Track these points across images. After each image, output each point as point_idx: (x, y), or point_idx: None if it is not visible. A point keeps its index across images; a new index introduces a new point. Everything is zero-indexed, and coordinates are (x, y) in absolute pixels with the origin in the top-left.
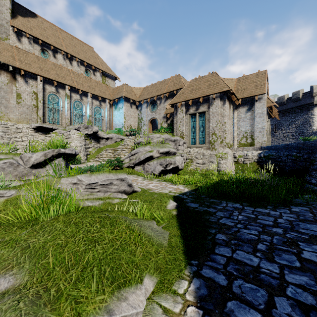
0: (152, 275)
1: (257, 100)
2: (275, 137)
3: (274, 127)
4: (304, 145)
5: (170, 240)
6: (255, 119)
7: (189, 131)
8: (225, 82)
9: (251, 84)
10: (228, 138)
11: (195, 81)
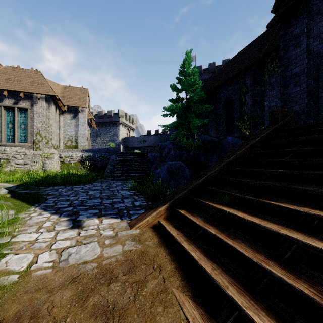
0: (12, 210)
1: (81, 111)
2: (97, 143)
3: (96, 134)
4: (108, 150)
5: (14, 204)
6: (79, 126)
7: (4, 125)
8: (51, 86)
9: (76, 96)
10: (54, 140)
11: (12, 70)
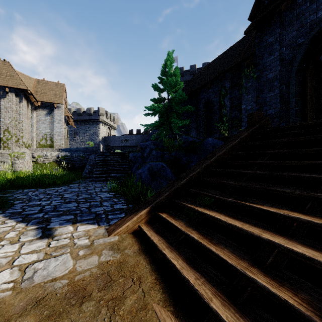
0: None
1: (57, 107)
2: (75, 141)
3: (74, 132)
4: (87, 149)
5: None
6: (54, 124)
7: None
8: (22, 79)
9: (51, 91)
10: (26, 138)
11: None
